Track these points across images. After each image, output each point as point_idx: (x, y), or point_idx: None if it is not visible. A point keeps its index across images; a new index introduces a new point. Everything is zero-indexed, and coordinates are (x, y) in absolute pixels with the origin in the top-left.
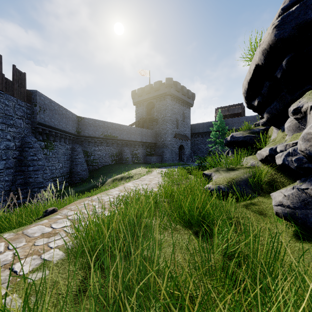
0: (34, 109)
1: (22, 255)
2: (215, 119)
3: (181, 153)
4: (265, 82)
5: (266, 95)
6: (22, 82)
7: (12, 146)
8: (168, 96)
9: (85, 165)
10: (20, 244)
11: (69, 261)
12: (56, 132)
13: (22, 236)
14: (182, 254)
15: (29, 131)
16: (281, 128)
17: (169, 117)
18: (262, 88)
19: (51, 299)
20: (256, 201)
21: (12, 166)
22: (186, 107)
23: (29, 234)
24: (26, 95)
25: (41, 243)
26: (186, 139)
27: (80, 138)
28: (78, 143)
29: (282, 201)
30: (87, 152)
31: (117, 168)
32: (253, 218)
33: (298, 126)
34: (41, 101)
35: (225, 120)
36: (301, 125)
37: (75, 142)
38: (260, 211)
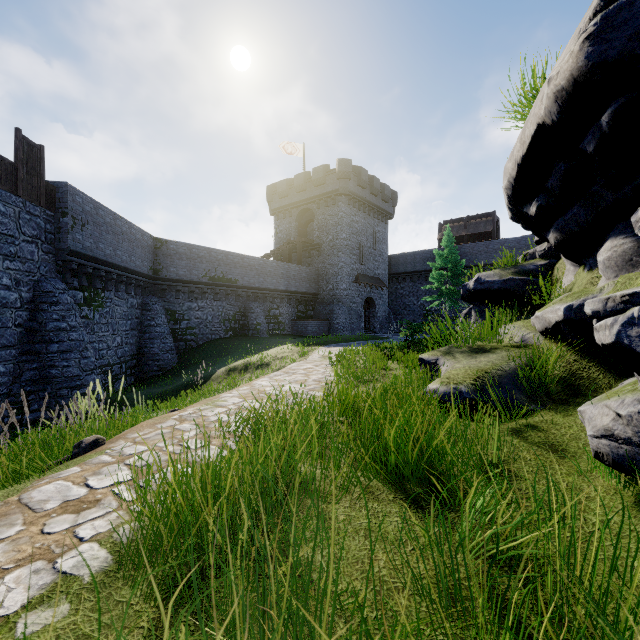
0: (61, 223)
1: (10, 560)
2: (439, 244)
3: (369, 314)
4: (558, 164)
5: (557, 191)
6: (35, 165)
7: (14, 301)
8: (343, 197)
9: (170, 340)
10: (9, 532)
11: (121, 575)
12: (108, 272)
13: (16, 508)
14: (389, 557)
15: (50, 268)
16: (585, 264)
17: (344, 241)
18: (547, 177)
19: None
20: (539, 421)
21: (14, 343)
22: (380, 221)
23: (34, 504)
24: (44, 193)
25: (58, 527)
26: (380, 285)
27: (160, 283)
28: (156, 294)
29: (612, 428)
30: (175, 313)
31: (237, 347)
32: (537, 460)
33: (629, 259)
34: (77, 205)
35: (460, 247)
36: (635, 256)
37: (149, 291)
38: (549, 445)
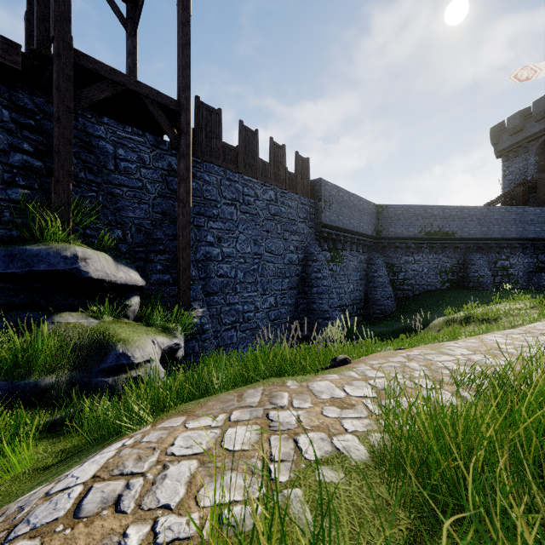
0: (318, 206)
1: (307, 423)
2: None
3: None
4: None
5: None
6: (304, 172)
7: (295, 260)
8: None
9: (389, 289)
10: (304, 404)
11: (377, 473)
12: (345, 236)
13: (306, 391)
14: None
15: (312, 238)
16: None
17: None
18: None
19: (352, 541)
20: None
21: (295, 286)
22: None
23: (315, 392)
24: (309, 189)
25: (330, 414)
26: None
27: (381, 241)
28: (378, 251)
29: None
30: (393, 266)
31: (455, 299)
32: None
33: None
34: (326, 192)
35: None
36: None
37: (372, 249)
38: None
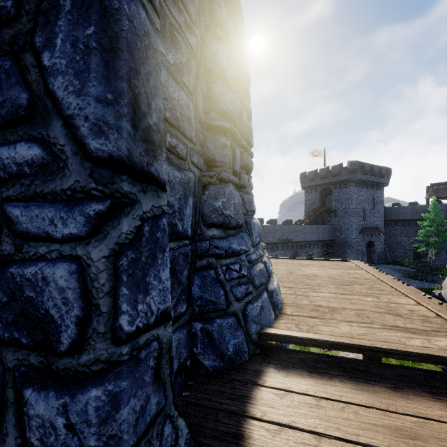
0: None
1: None
2: (427, 201)
3: (369, 250)
4: None
5: None
6: None
7: None
8: (352, 183)
9: None
10: None
11: None
12: None
13: None
14: None
15: None
16: None
17: (353, 209)
18: None
19: None
20: None
21: None
22: (378, 190)
23: None
24: None
25: None
26: (378, 233)
27: None
28: None
29: None
30: None
31: None
32: None
33: None
34: None
35: (446, 205)
36: None
37: None
38: None
